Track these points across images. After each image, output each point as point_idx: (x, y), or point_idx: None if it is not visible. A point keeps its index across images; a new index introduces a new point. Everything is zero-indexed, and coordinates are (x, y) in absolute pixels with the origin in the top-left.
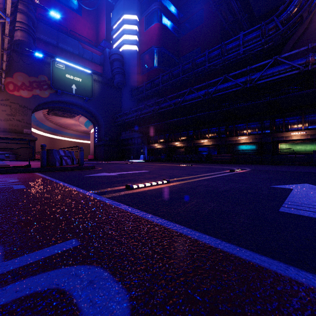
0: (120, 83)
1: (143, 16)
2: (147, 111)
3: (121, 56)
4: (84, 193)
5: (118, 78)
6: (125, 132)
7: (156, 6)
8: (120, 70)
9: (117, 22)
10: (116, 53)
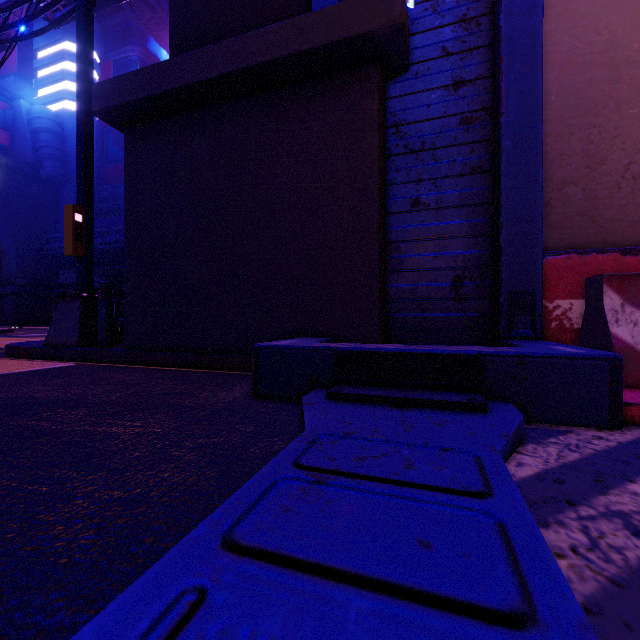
0: (55, 177)
1: (110, 57)
2: (114, 241)
3: (58, 124)
4: (26, 338)
5: (50, 168)
6: (68, 270)
7: (135, 52)
8: (55, 153)
9: (49, 48)
10: (47, 116)
